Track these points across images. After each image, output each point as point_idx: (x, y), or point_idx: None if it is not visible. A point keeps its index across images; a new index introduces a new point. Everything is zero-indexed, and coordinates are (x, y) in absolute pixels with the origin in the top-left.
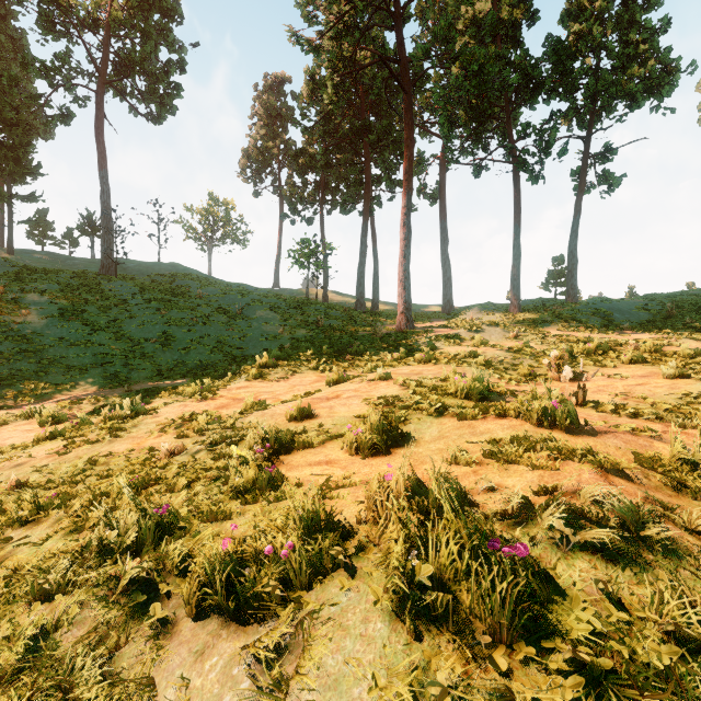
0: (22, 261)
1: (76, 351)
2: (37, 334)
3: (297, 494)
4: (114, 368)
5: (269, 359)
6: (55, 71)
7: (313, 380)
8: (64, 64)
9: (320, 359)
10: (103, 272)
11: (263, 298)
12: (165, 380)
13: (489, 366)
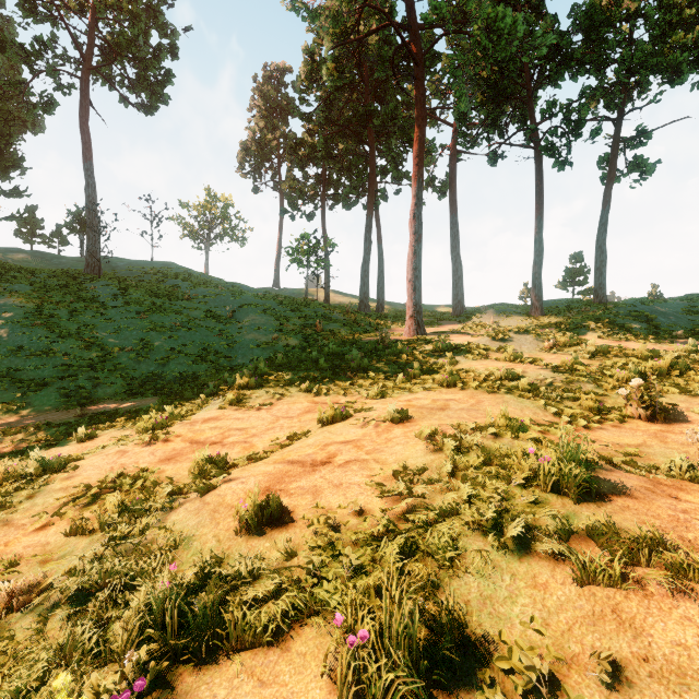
0: (2, 260)
1: (35, 362)
2: None
3: None
4: (76, 383)
5: (252, 378)
6: (35, 55)
7: (303, 409)
8: (44, 47)
9: (315, 376)
10: (88, 271)
11: (257, 299)
12: (134, 398)
13: (536, 393)
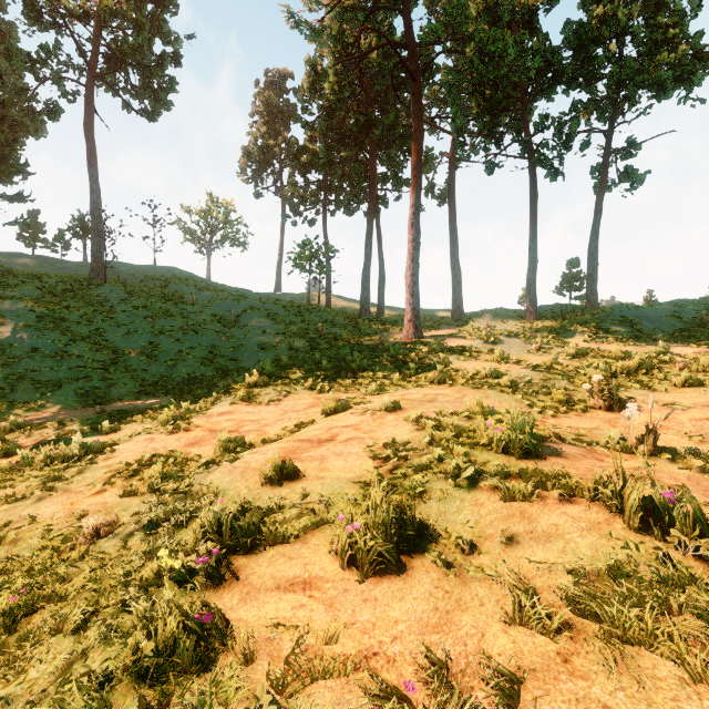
0: (7, 264)
1: (50, 364)
2: (9, 345)
3: (236, 699)
4: (91, 384)
5: (260, 377)
6: (41, 63)
7: (309, 404)
8: (50, 55)
9: (318, 376)
10: (93, 276)
11: (261, 304)
12: (147, 398)
13: (515, 389)
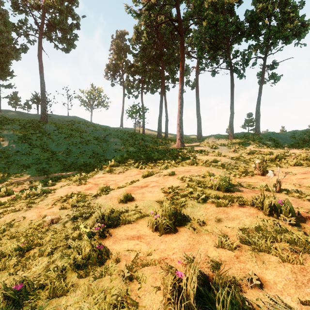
0: (4, 115)
1: (24, 157)
2: (7, 149)
3: (114, 272)
4: (42, 166)
5: (115, 162)
6: (19, 28)
7: (136, 173)
8: (23, 24)
9: (140, 162)
10: (41, 120)
11: (114, 132)
12: (66, 172)
13: (223, 167)
